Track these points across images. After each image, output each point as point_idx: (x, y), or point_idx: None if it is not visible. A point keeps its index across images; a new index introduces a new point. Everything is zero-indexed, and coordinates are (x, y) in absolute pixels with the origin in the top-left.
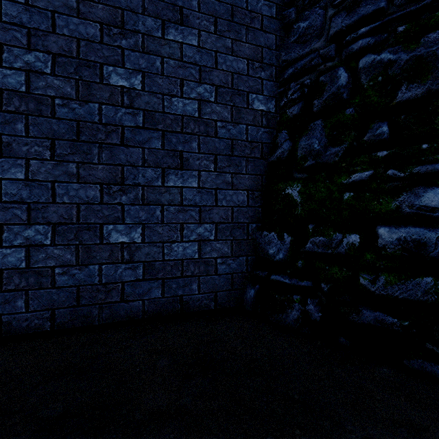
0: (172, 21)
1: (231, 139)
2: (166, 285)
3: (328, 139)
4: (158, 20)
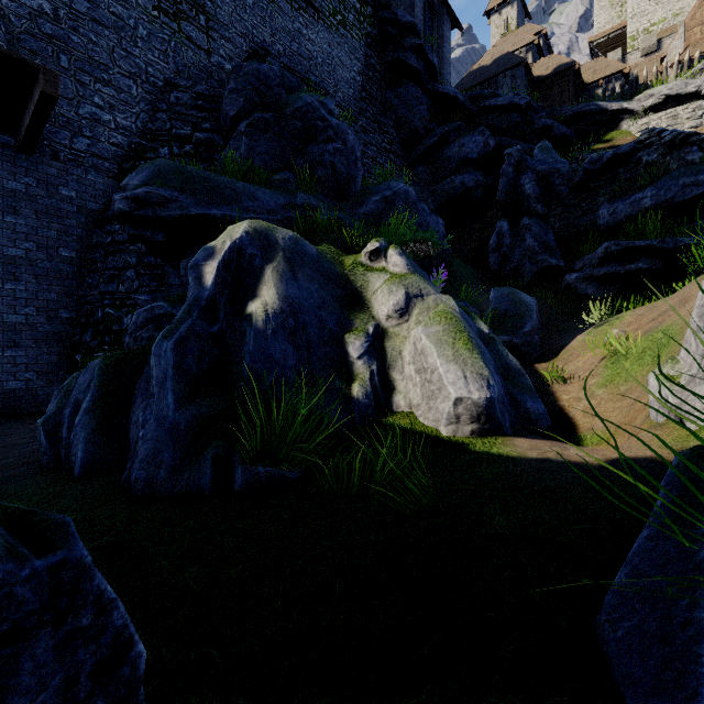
0: (9, 280)
1: (47, 332)
2: (5, 401)
3: (93, 338)
4: (0, 280)
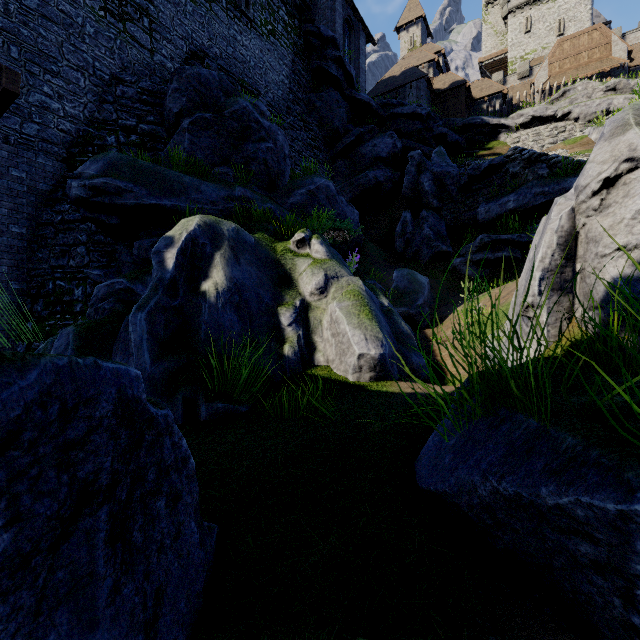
0: None
1: None
2: None
3: (45, 307)
4: None
